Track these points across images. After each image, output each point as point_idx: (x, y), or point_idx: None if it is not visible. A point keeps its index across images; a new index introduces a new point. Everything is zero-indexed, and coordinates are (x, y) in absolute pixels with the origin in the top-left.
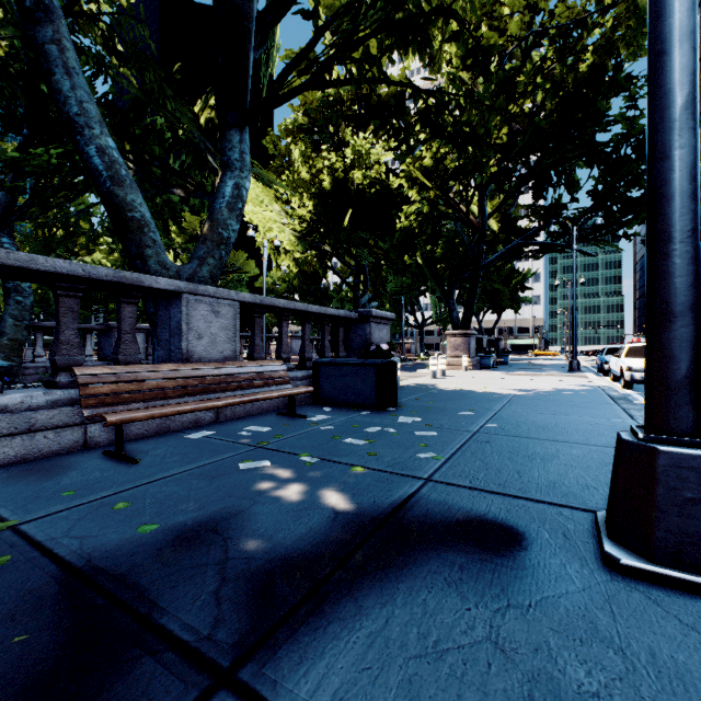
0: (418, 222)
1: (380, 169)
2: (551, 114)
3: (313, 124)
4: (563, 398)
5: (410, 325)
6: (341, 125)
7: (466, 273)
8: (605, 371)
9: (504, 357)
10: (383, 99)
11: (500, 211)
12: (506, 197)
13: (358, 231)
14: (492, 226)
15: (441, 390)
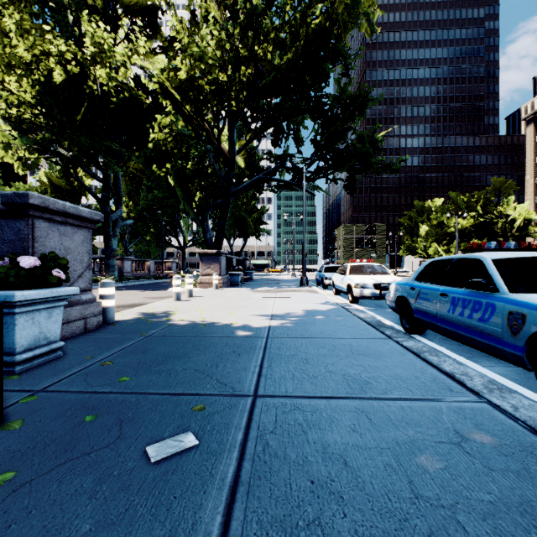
0: (171, 139)
1: (129, 75)
2: (289, 62)
3: (45, 3)
4: (325, 329)
5: (173, 246)
6: (81, 15)
7: (218, 199)
8: (325, 285)
9: (250, 274)
10: (136, 9)
11: (246, 150)
12: (252, 137)
13: (106, 140)
14: (240, 161)
15: (173, 326)
